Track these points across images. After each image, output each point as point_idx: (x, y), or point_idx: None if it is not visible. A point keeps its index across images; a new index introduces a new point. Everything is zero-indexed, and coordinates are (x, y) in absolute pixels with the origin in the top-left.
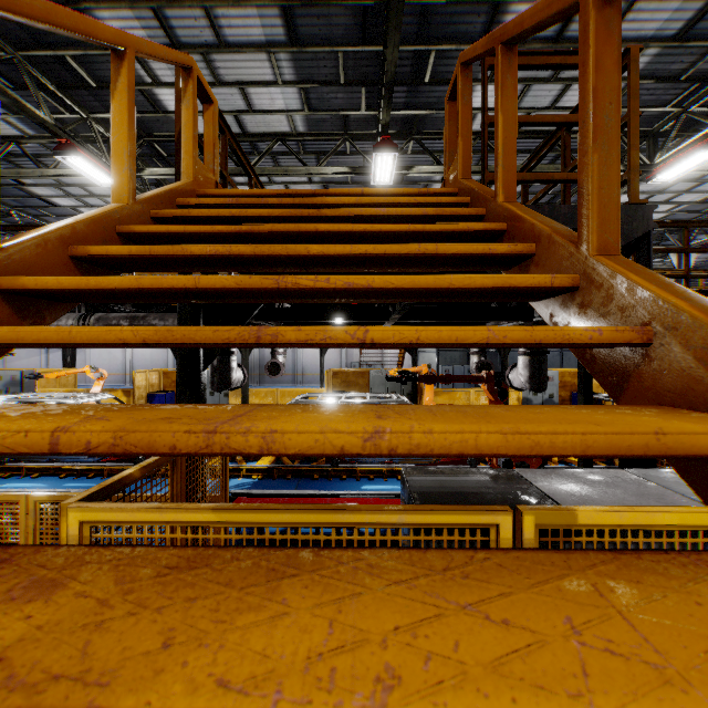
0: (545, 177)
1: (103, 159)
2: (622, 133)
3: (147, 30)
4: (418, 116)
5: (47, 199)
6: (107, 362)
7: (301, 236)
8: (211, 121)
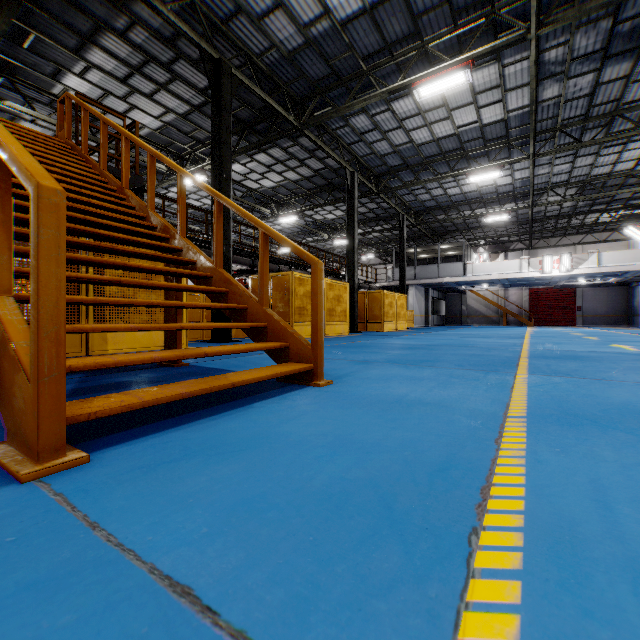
0: None
1: None
2: (167, 149)
3: None
4: (15, 64)
5: None
6: None
7: None
8: None
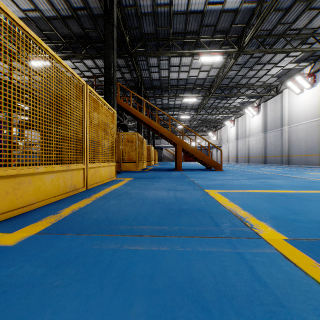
0: None
1: None
2: None
3: None
4: None
5: None
6: None
7: None
8: None
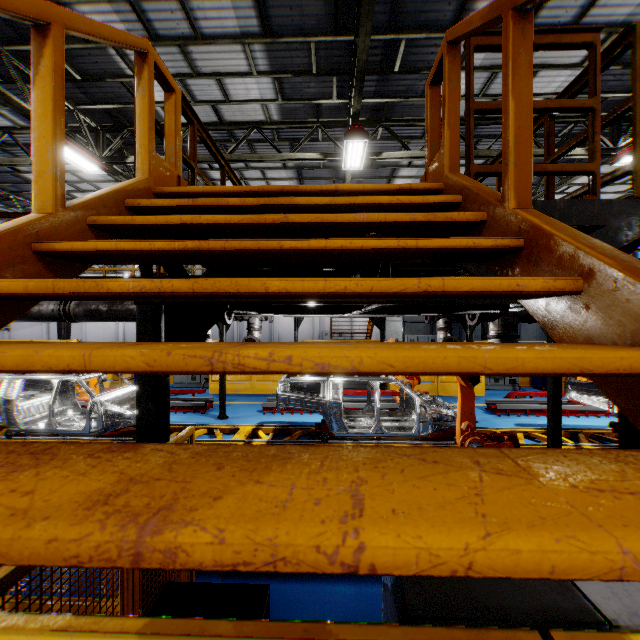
0: (538, 169)
1: (89, 148)
2: (585, 118)
3: (126, 23)
4: (388, 104)
5: None
6: (102, 330)
7: (262, 253)
8: (173, 110)
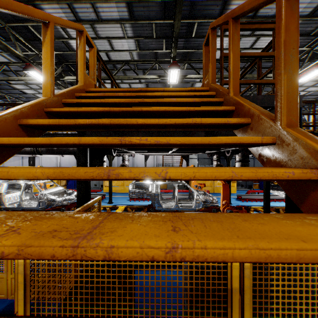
0: (251, 82)
1: None
2: None
3: (65, 13)
4: (189, 52)
5: (21, 90)
6: (49, 163)
7: (134, 113)
8: (93, 56)
